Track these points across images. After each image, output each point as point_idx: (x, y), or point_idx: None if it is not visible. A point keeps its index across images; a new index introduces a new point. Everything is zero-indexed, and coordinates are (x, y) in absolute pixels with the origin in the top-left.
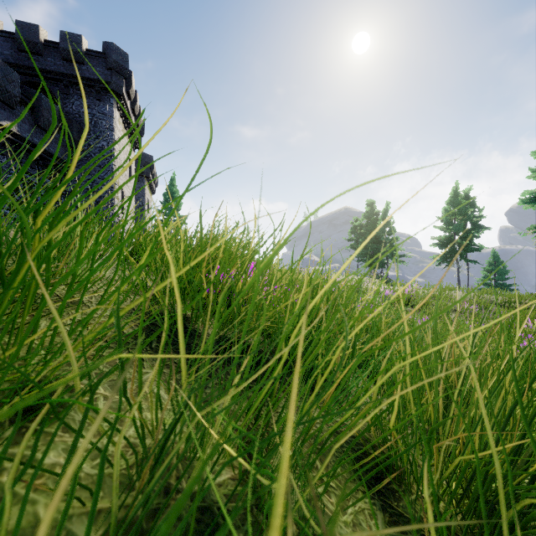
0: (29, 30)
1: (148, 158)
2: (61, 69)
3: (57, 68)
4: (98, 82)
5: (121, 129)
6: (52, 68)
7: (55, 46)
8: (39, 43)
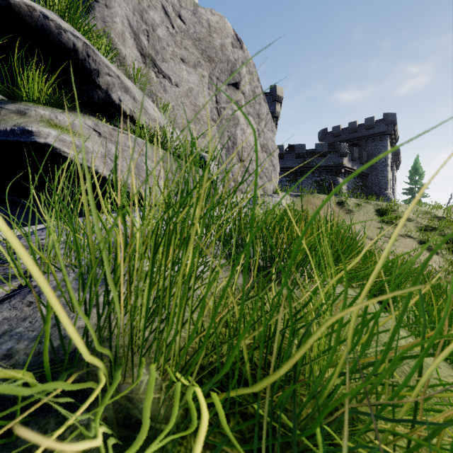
0: (353, 124)
1: (396, 150)
2: (364, 134)
3: (362, 134)
4: (380, 133)
5: (389, 148)
6: (360, 135)
7: (362, 125)
8: (356, 128)
